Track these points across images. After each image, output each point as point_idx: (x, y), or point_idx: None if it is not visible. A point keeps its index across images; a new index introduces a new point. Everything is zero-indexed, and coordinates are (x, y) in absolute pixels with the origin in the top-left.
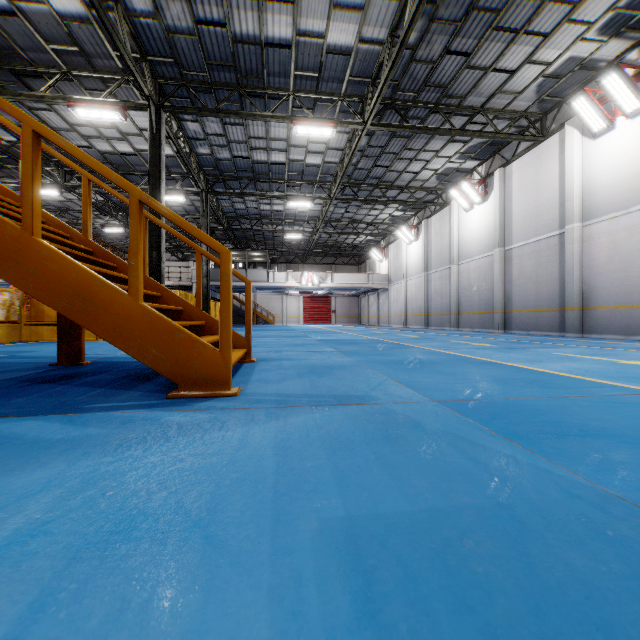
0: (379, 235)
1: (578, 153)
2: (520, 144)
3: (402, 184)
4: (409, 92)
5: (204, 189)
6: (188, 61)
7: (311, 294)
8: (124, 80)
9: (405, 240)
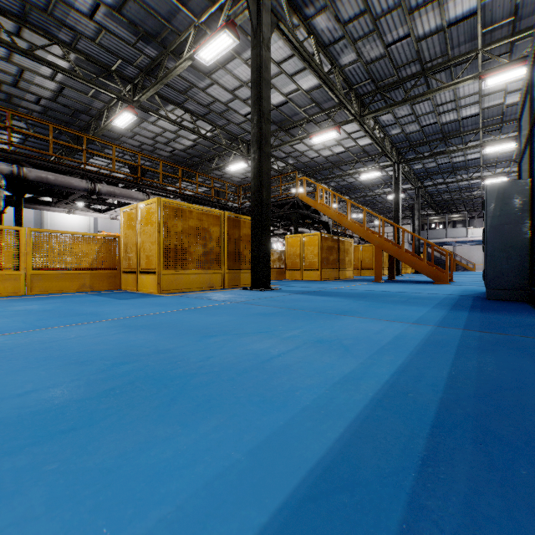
0: None
1: None
2: None
3: None
4: None
5: (416, 186)
6: (414, 139)
7: None
8: (381, 155)
9: None
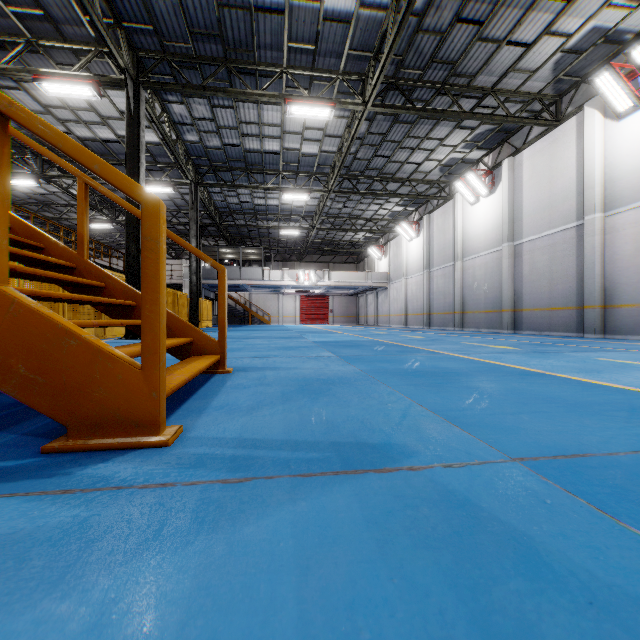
0: (378, 231)
1: (599, 136)
2: (531, 130)
3: (403, 176)
4: (414, 69)
5: (193, 180)
6: (169, 30)
7: (308, 293)
8: (98, 52)
9: (405, 237)
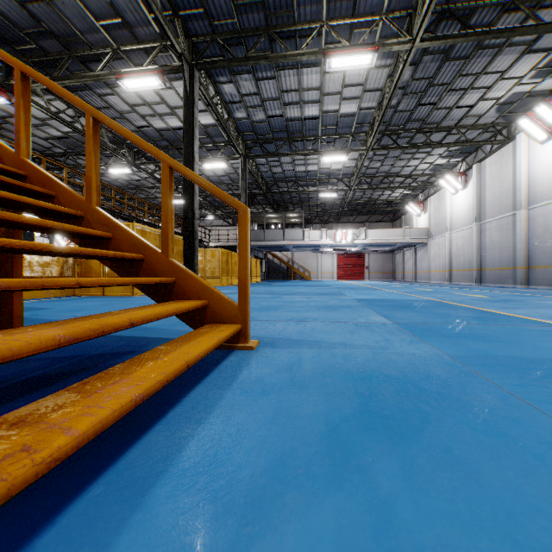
0: (418, 187)
1: None
2: None
3: (450, 124)
4: None
5: (243, 154)
6: (216, 9)
7: (344, 251)
8: (163, 47)
9: (449, 189)
